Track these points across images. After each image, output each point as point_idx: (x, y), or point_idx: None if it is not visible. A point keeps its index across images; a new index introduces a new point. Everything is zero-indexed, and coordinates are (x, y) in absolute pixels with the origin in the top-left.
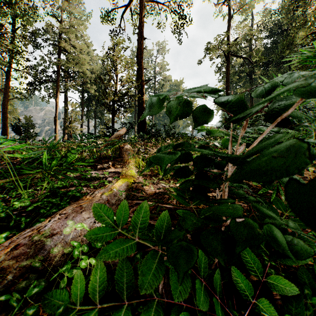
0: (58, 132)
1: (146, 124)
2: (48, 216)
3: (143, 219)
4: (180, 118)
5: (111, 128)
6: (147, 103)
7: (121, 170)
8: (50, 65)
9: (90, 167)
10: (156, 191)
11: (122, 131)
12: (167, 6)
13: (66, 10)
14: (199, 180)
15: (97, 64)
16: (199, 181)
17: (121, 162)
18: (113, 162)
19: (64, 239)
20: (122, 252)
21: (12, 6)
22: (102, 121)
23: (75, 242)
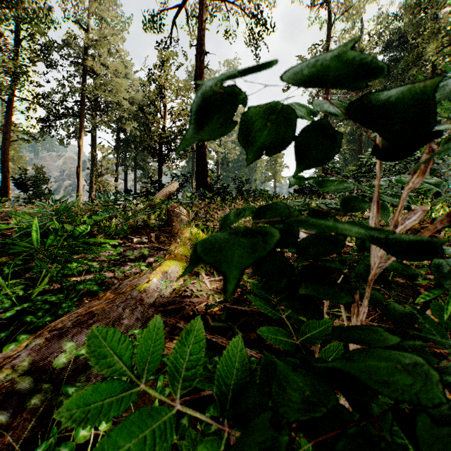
0: (81, 188)
1: (208, 177)
2: (40, 327)
3: (193, 358)
4: (268, 153)
5: (158, 182)
6: (194, 107)
7: (169, 245)
8: (71, 92)
9: (122, 241)
10: (221, 280)
11: (171, 186)
12: (238, 7)
13: (94, 13)
14: (309, 286)
15: (138, 92)
16: (310, 288)
17: (169, 233)
18: (158, 233)
19: (62, 370)
20: (141, 450)
21: (14, 7)
22: (146, 173)
23: (72, 386)
